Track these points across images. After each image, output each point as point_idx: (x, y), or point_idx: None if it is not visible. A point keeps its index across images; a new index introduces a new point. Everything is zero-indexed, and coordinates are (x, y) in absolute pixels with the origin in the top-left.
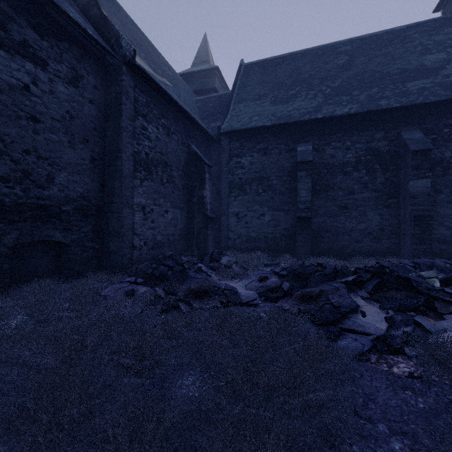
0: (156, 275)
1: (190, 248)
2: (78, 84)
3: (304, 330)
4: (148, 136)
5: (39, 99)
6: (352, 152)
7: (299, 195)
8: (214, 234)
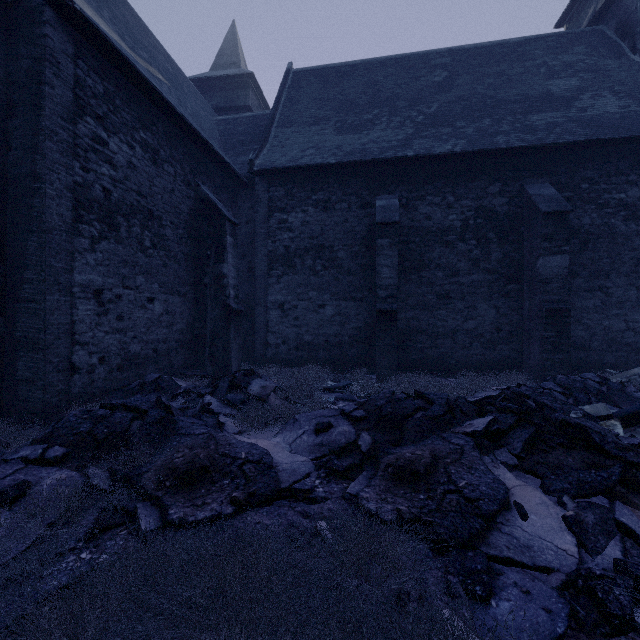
0: (99, 435)
1: (199, 362)
2: None
3: (415, 576)
4: (110, 158)
5: None
6: (456, 211)
7: (379, 275)
8: (244, 337)
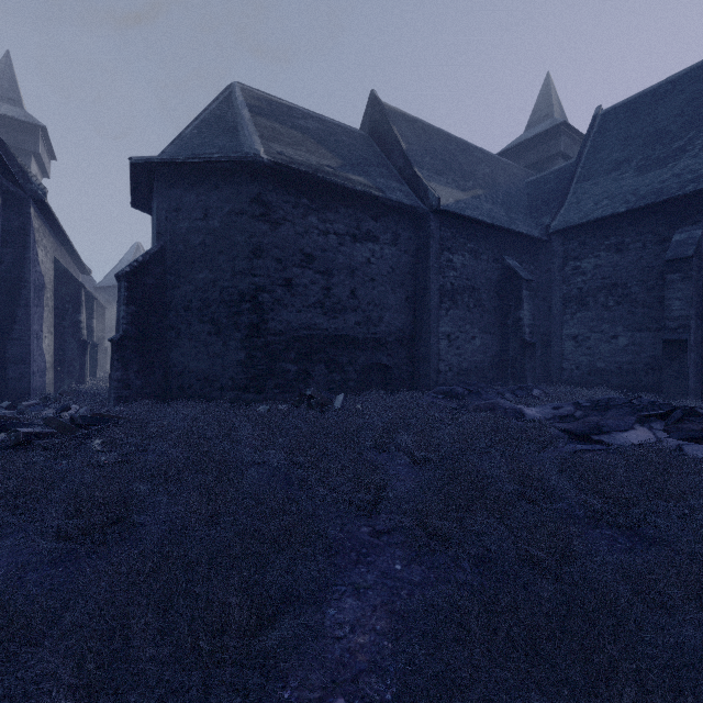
0: (453, 393)
1: (504, 378)
2: (397, 243)
3: (552, 434)
4: (453, 267)
5: (375, 265)
6: None
7: (667, 308)
8: (544, 364)
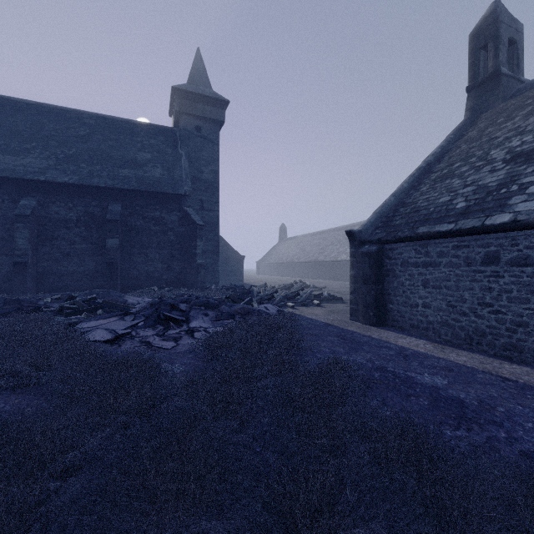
0: None
1: None
2: None
3: None
4: None
5: None
6: (74, 212)
7: (16, 243)
8: None
